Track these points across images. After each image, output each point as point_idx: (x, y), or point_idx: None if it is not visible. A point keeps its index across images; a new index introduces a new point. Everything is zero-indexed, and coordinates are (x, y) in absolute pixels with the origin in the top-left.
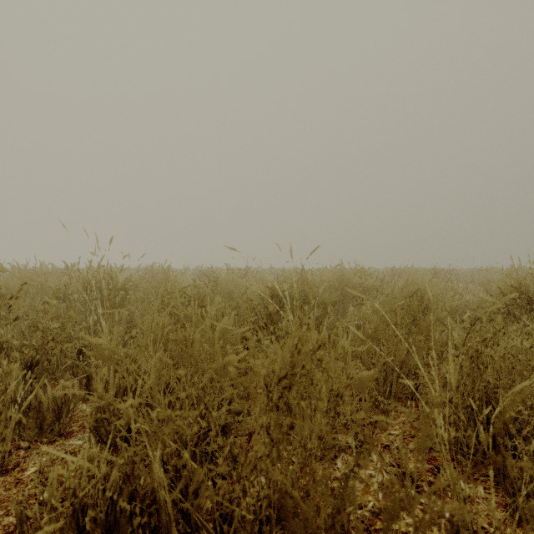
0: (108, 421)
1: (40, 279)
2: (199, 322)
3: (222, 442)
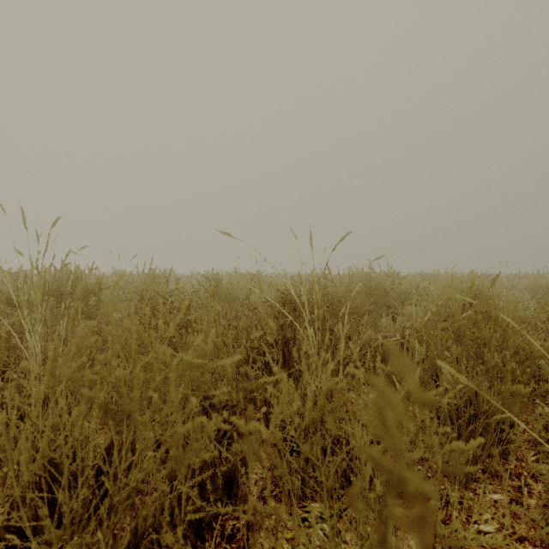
0: None
1: None
2: (152, 346)
3: None
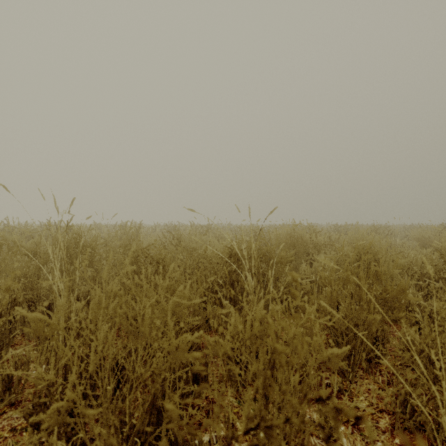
0: (47, 406)
1: (13, 238)
2: (152, 291)
3: (175, 430)
